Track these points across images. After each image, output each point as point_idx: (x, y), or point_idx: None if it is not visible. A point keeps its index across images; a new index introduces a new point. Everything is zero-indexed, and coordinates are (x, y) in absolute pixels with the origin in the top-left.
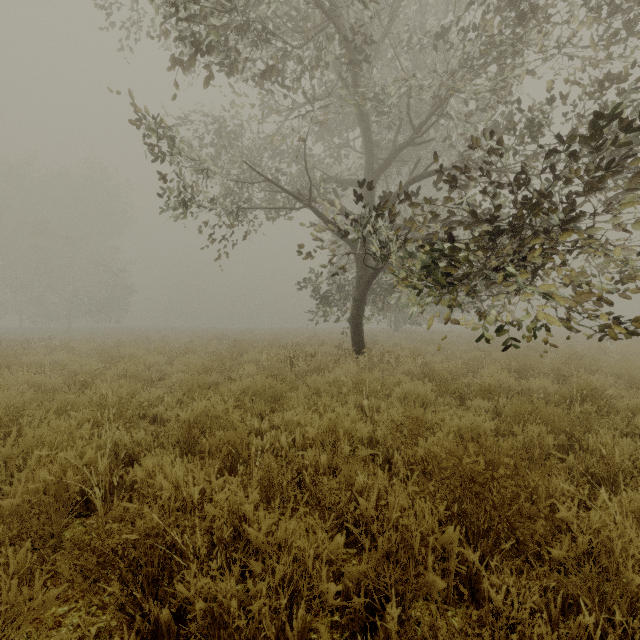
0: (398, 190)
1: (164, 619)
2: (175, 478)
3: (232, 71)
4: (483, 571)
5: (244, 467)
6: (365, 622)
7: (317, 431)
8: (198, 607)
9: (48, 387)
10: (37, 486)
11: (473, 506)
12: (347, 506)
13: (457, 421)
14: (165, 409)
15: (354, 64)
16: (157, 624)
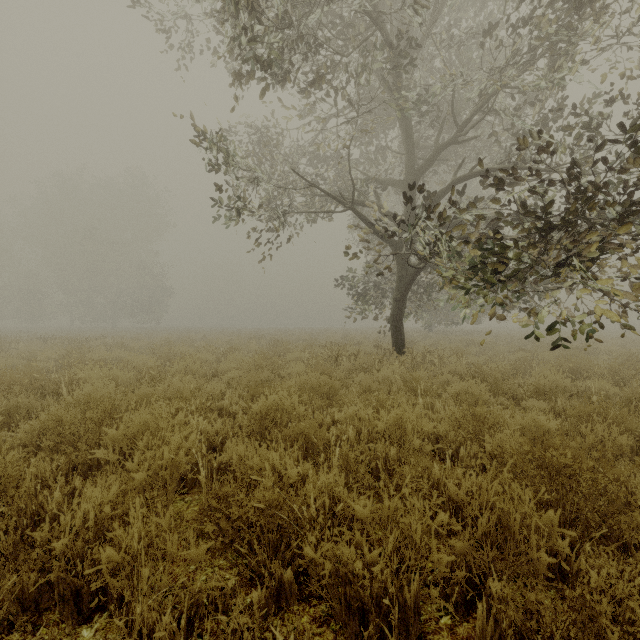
0: (441, 190)
1: (287, 578)
2: (271, 461)
3: (284, 83)
4: (574, 557)
5: (324, 455)
6: (465, 594)
7: (385, 425)
8: (326, 567)
9: (123, 381)
10: (156, 463)
11: (559, 497)
12: (429, 493)
13: (520, 420)
14: (229, 403)
15: (400, 68)
16: (280, 582)
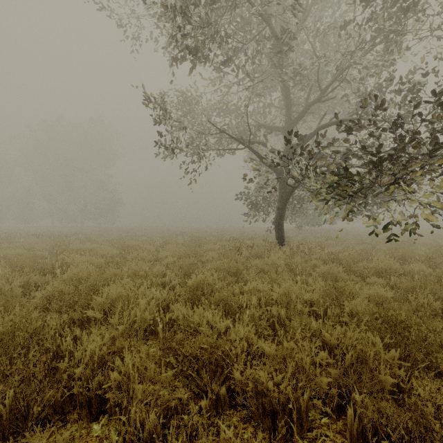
0: (309, 134)
1: (222, 393)
2: (206, 318)
3: (205, 63)
4: (407, 380)
5: (239, 314)
6: (337, 403)
7: (278, 294)
8: (249, 385)
9: (97, 264)
10: (131, 319)
11: (396, 341)
12: (310, 339)
13: (367, 291)
14: (169, 279)
15: (282, 51)
16: (217, 396)
